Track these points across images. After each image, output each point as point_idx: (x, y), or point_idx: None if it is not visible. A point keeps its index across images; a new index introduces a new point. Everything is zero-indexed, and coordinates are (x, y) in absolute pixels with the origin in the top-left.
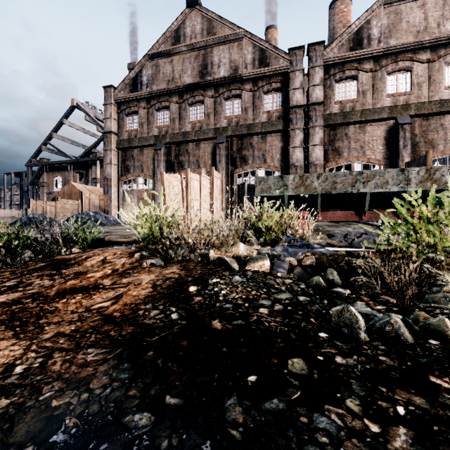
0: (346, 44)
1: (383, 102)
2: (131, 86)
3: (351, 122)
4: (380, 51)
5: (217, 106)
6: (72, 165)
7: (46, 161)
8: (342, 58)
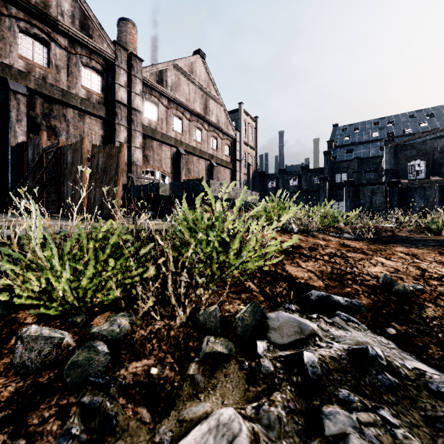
0: (154, 75)
1: (171, 133)
2: None
3: (156, 139)
4: (172, 97)
5: (4, 29)
6: None
7: None
8: (153, 84)
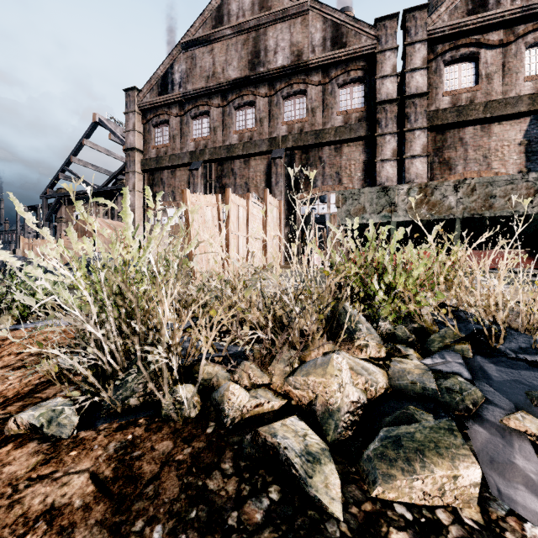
0: (461, 6)
1: (519, 88)
2: (159, 88)
3: (469, 121)
4: (516, 12)
5: (273, 108)
6: (95, 196)
7: (64, 191)
8: (456, 26)
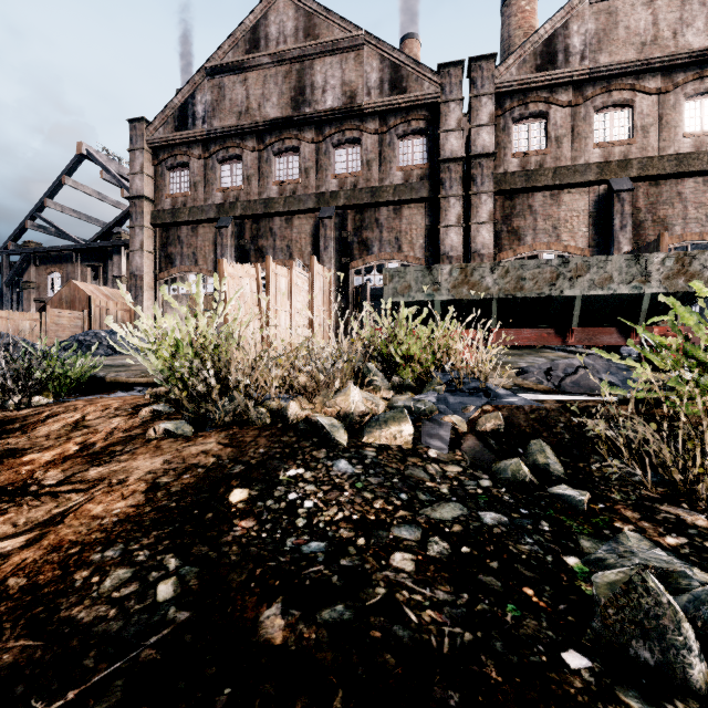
0: (530, 61)
1: (588, 155)
2: (176, 121)
3: (538, 187)
4: (584, 73)
5: (321, 157)
6: (80, 254)
7: (34, 246)
8: (524, 82)
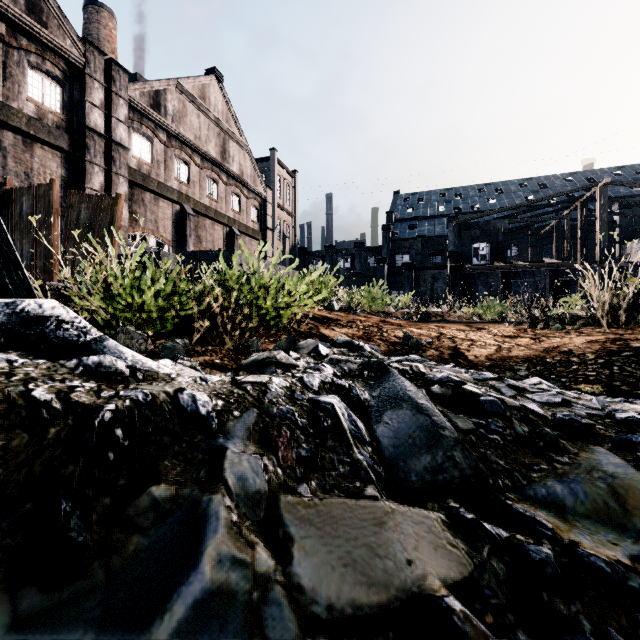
0: (147, 96)
1: (173, 183)
2: None
3: (149, 189)
4: (175, 132)
5: None
6: None
7: None
8: (146, 110)
